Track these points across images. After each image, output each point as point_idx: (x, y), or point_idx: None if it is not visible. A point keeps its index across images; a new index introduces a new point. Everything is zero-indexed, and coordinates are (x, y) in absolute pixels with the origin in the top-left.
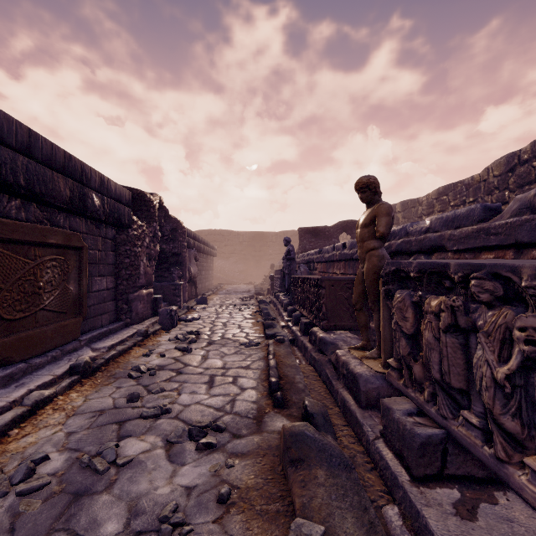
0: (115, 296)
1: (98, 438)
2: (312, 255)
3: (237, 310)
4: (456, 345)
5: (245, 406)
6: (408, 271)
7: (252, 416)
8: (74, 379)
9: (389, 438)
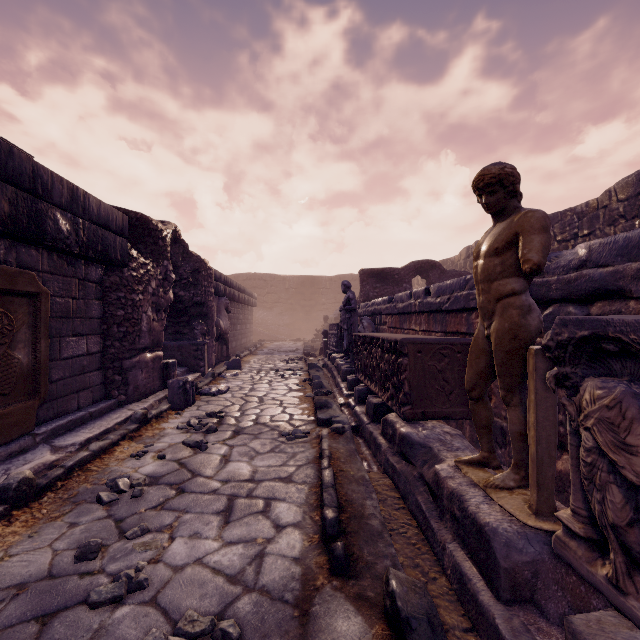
0: (102, 364)
1: None
2: (379, 305)
3: (279, 377)
4: None
5: (281, 571)
6: (638, 343)
7: (292, 598)
8: None
9: None
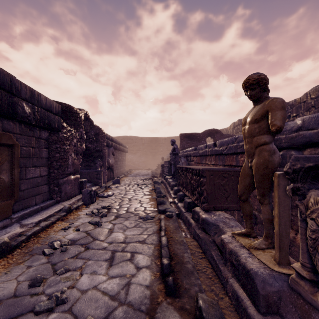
0: (48, 181)
1: None
2: (190, 151)
3: (139, 188)
4: None
5: (139, 293)
6: None
7: (145, 309)
8: None
9: None
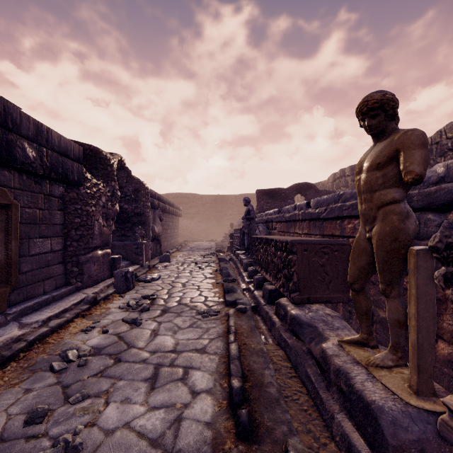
0: (63, 259)
1: None
2: (271, 215)
3: (198, 268)
4: None
5: (195, 435)
6: None
7: None
8: None
9: None
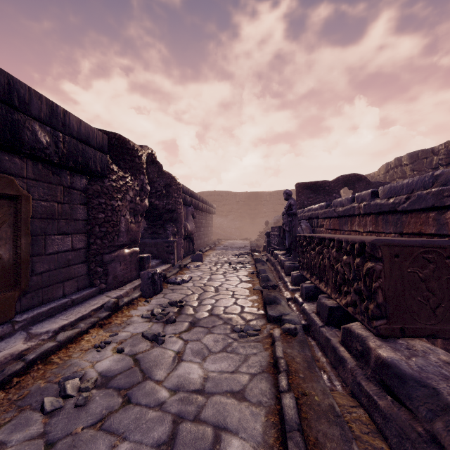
0: (86, 258)
1: None
2: (316, 210)
3: (232, 269)
4: None
5: None
6: None
7: None
8: None
9: None
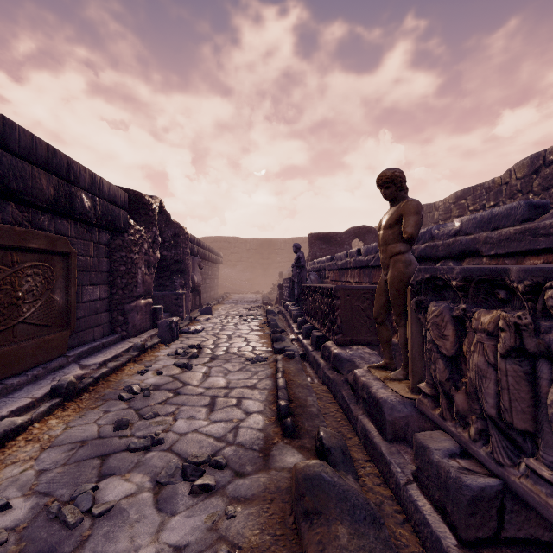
0: (109, 307)
1: (74, 477)
2: (324, 263)
3: (243, 321)
4: (519, 374)
5: (250, 435)
6: (448, 279)
7: (258, 448)
8: (54, 403)
9: (426, 484)
